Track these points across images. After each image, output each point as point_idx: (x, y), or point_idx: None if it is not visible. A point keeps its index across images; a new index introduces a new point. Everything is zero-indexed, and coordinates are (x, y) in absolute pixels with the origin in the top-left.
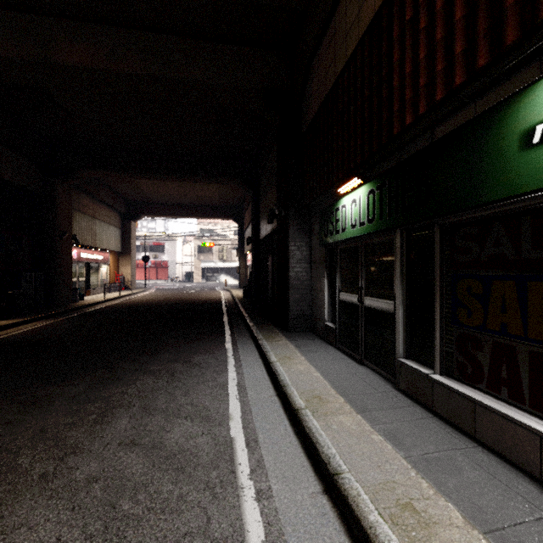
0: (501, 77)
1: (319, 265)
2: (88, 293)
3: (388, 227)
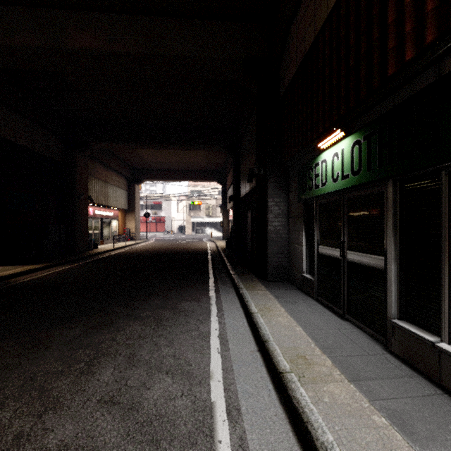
0: None
1: (296, 220)
2: (101, 242)
3: (378, 178)
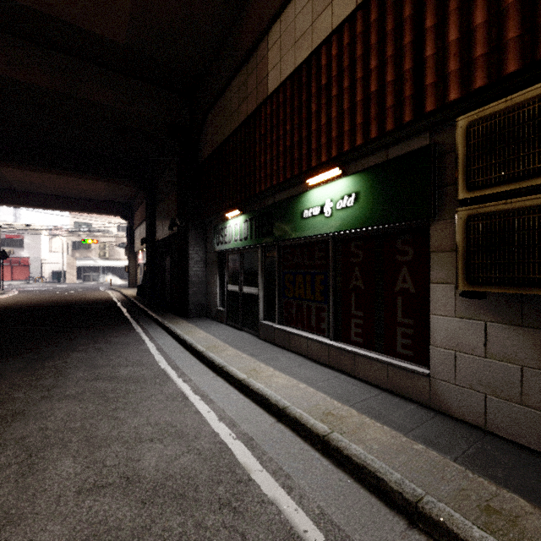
0: (296, 184)
1: (213, 266)
2: None
3: (254, 244)
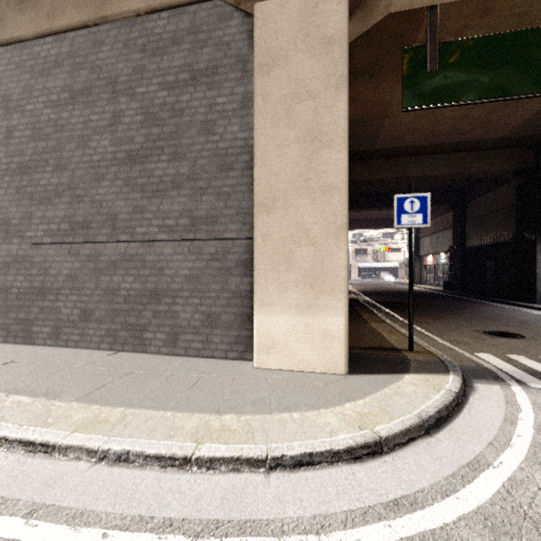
0: None
1: None
2: None
3: None
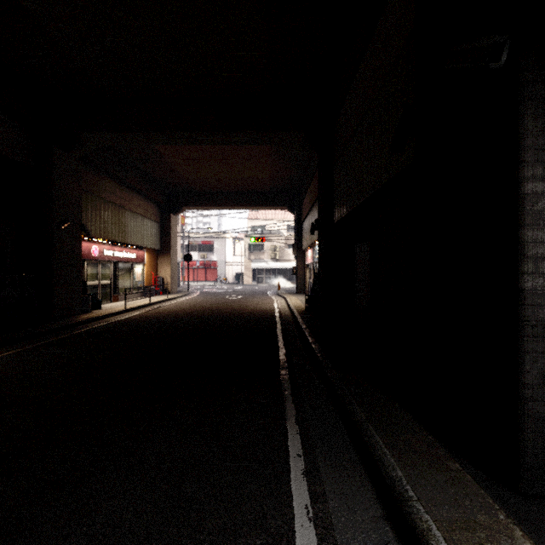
0: None
1: None
2: (115, 298)
3: None
